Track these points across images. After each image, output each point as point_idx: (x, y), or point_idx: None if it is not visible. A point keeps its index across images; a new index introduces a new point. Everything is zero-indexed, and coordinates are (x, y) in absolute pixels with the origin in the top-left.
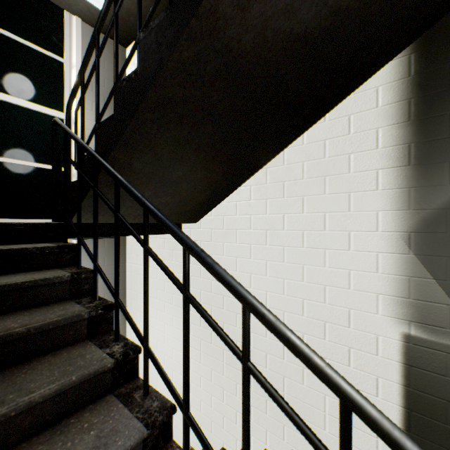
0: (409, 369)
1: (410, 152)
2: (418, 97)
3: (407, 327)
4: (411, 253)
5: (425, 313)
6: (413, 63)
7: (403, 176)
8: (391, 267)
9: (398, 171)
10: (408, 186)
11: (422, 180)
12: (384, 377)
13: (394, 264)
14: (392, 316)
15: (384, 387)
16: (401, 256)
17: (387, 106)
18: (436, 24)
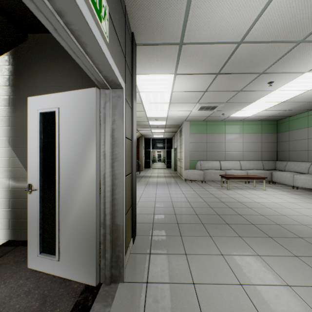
0: (10, 200)
1: (10, 100)
2: (13, 76)
3: (9, 181)
4: (10, 147)
5: (15, 173)
6: (11, 60)
7: (7, 111)
8: (3, 154)
9: (6, 108)
10: (9, 116)
11: (14, 114)
12: (0, 208)
13: (4, 153)
14: (4, 177)
15: (1, 212)
16: (7, 149)
17: (2, 76)
18: (19, 46)
